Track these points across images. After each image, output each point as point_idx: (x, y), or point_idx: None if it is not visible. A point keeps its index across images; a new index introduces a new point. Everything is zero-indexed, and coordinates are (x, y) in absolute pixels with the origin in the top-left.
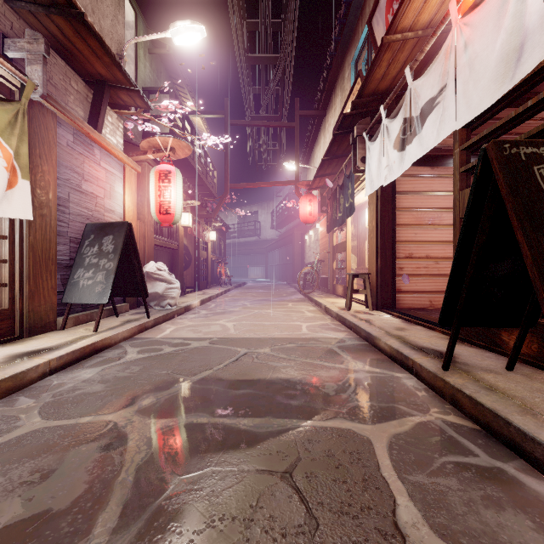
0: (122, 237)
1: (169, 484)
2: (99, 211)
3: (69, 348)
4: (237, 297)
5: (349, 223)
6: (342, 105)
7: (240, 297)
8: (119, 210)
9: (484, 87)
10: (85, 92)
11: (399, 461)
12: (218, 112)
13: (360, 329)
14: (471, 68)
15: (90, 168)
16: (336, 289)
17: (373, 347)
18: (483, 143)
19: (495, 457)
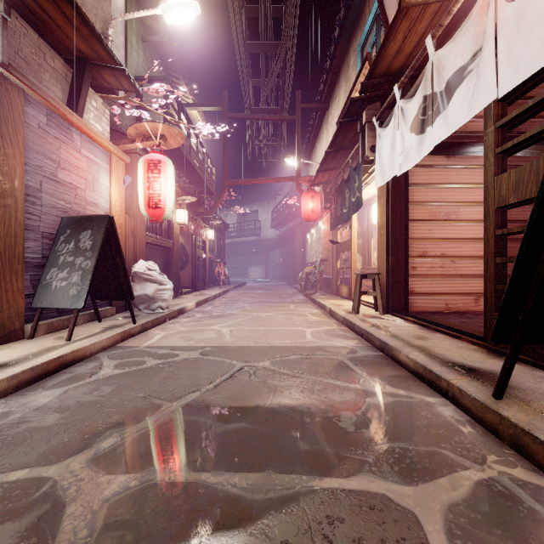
0: (102, 232)
1: None
2: (79, 203)
3: (28, 363)
4: (236, 298)
5: (355, 220)
6: (346, 96)
7: (239, 299)
8: (104, 204)
9: (539, 40)
10: (63, 70)
11: None
12: (215, 105)
13: (373, 337)
14: (519, 19)
15: (68, 155)
16: (340, 290)
17: (390, 359)
18: (525, 117)
19: None
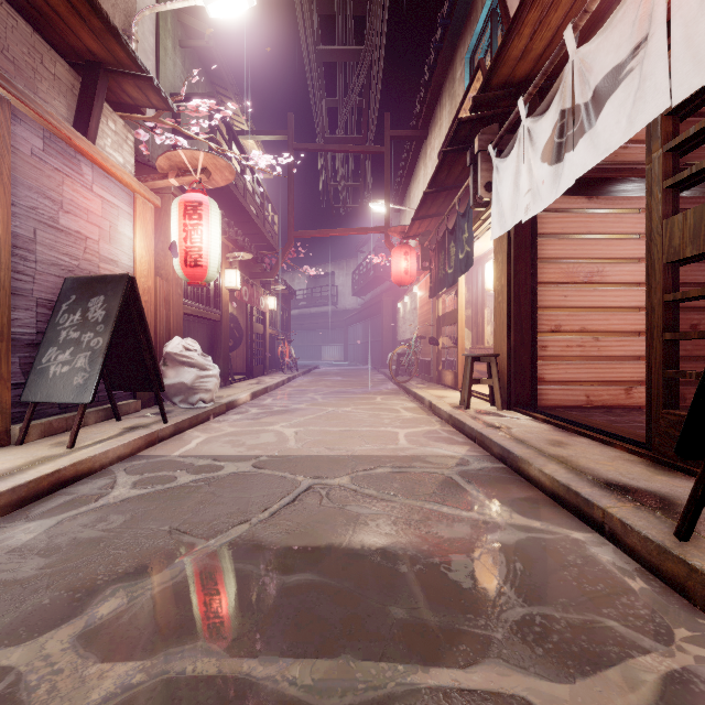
0: (119, 298)
1: None
2: (90, 260)
3: (7, 482)
4: (305, 387)
5: (462, 284)
6: (451, 119)
7: (309, 388)
8: (125, 260)
9: None
10: (69, 79)
11: None
12: (278, 132)
13: (491, 442)
14: None
15: (74, 194)
16: (442, 376)
17: (516, 474)
18: None
19: None
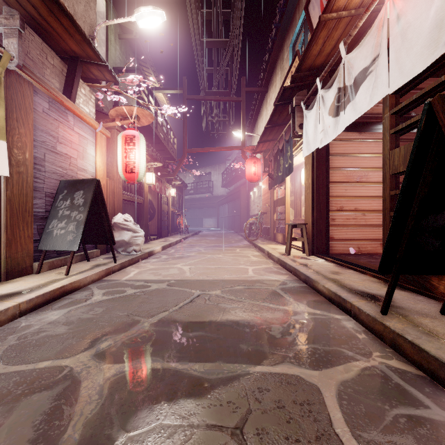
0: (91, 192)
1: (115, 444)
2: (72, 169)
3: (39, 291)
4: (193, 243)
5: (288, 181)
6: (281, 82)
7: (196, 244)
8: (91, 169)
9: (417, 53)
10: (60, 66)
11: (351, 414)
12: (177, 89)
13: (300, 272)
14: (404, 37)
15: (64, 132)
16: (276, 237)
17: (312, 289)
18: (411, 107)
19: None
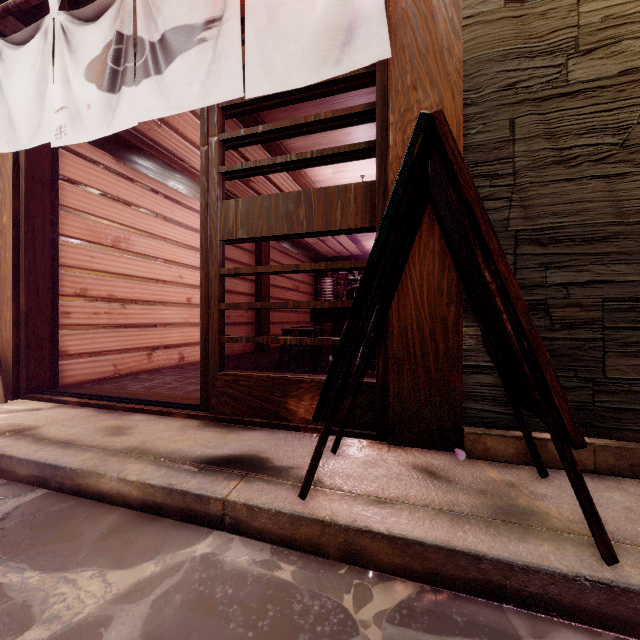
0: None
1: None
2: None
3: None
4: None
5: None
6: None
7: None
8: None
9: (295, 55)
10: None
11: None
12: None
13: (13, 461)
14: (273, 15)
15: None
16: None
17: (73, 496)
18: (248, 144)
19: (508, 639)
